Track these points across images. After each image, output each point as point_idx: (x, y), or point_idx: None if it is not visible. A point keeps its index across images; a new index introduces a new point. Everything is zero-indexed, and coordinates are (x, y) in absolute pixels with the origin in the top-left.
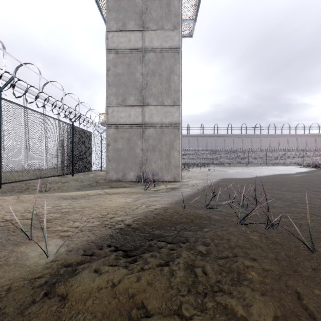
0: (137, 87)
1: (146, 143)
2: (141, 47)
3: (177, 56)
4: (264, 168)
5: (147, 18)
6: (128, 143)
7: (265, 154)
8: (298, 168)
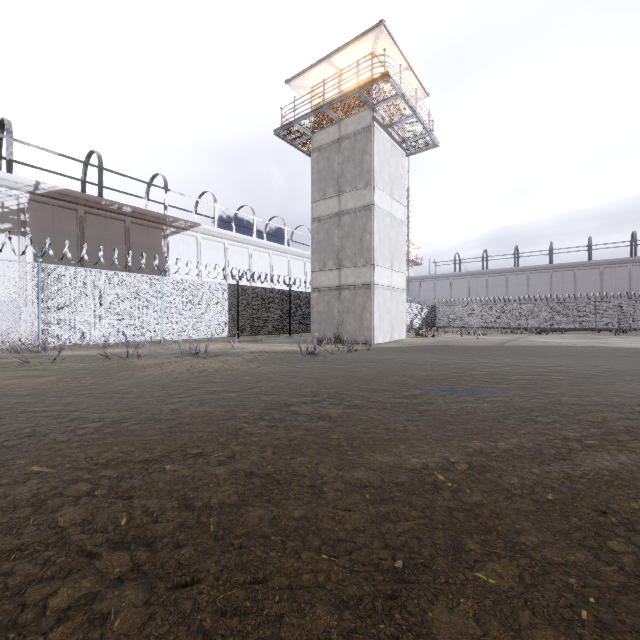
0: (334, 251)
1: (342, 305)
2: (338, 212)
3: (369, 214)
4: None
5: (343, 181)
6: (327, 306)
7: None
8: None
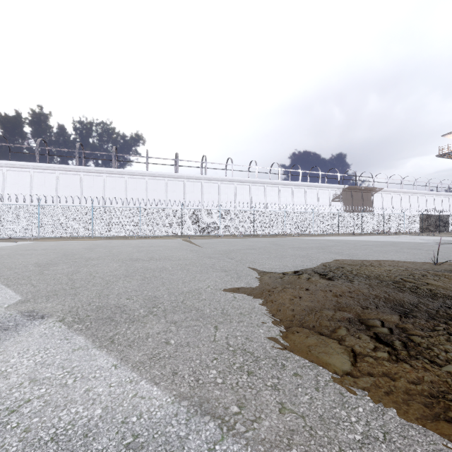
0: None
1: None
2: None
3: None
4: None
5: None
6: None
7: None
8: None
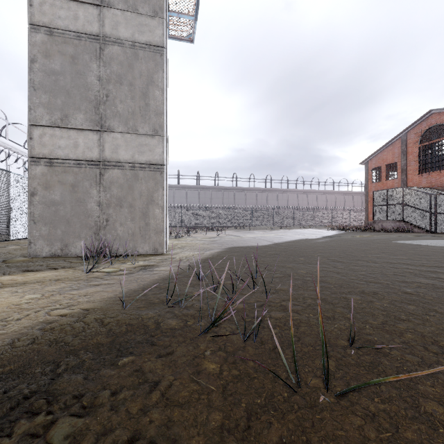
0: (89, 98)
1: (107, 192)
2: (98, 34)
3: (160, 59)
4: (289, 232)
5: None
6: (72, 192)
7: (292, 214)
8: (325, 231)
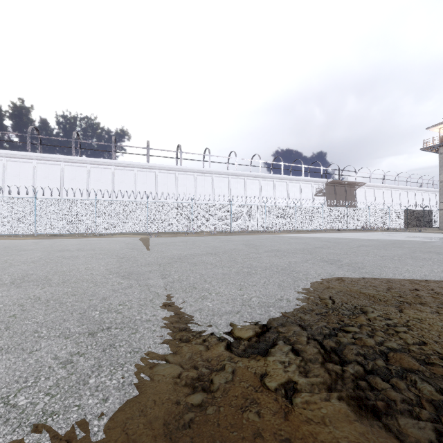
0: None
1: None
2: None
3: None
4: None
5: None
6: None
7: None
8: None
